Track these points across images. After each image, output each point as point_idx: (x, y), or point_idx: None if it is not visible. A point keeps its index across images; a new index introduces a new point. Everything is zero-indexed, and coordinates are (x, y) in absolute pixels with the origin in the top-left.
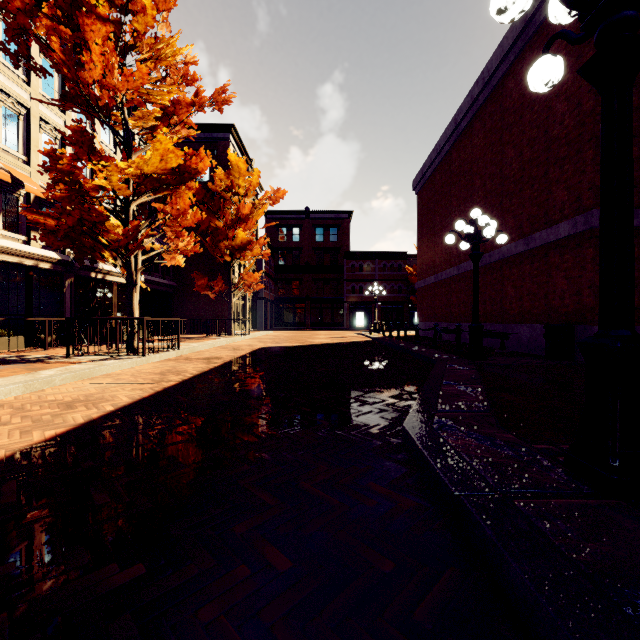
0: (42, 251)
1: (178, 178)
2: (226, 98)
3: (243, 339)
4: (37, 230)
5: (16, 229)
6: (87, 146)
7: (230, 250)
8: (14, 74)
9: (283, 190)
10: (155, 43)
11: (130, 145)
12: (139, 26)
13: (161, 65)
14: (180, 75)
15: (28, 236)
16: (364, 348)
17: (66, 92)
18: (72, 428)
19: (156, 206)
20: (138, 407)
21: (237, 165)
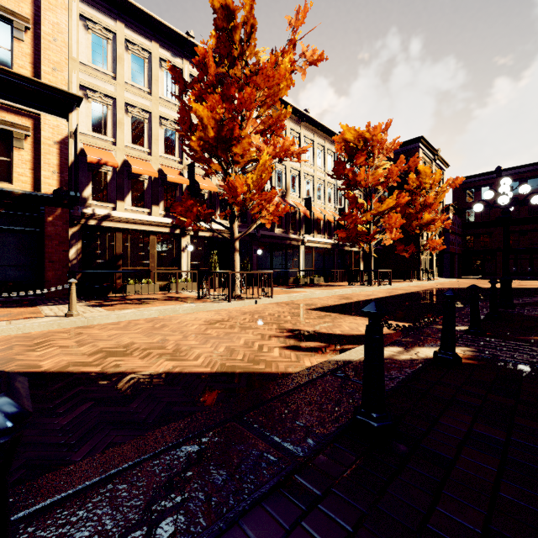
0: (328, 240)
1: (392, 209)
2: (415, 162)
3: (428, 283)
4: (326, 232)
5: (320, 233)
6: (355, 202)
7: (419, 226)
8: (320, 169)
9: (461, 178)
10: (380, 144)
11: (371, 198)
12: (374, 144)
13: (382, 152)
14: (390, 147)
15: (324, 235)
16: (521, 291)
17: (349, 184)
18: (375, 298)
19: (381, 220)
20: (387, 297)
21: (424, 171)
